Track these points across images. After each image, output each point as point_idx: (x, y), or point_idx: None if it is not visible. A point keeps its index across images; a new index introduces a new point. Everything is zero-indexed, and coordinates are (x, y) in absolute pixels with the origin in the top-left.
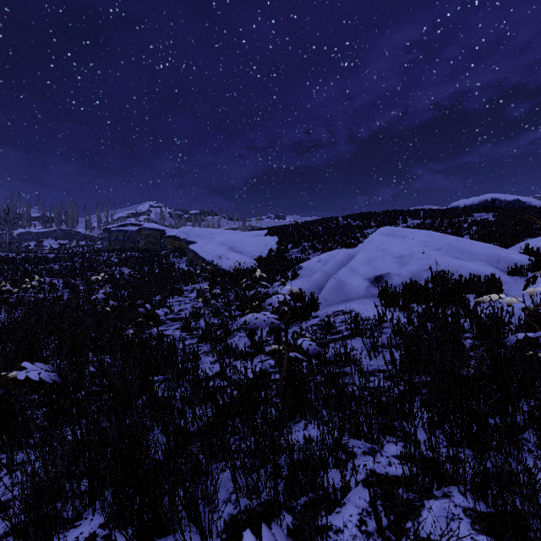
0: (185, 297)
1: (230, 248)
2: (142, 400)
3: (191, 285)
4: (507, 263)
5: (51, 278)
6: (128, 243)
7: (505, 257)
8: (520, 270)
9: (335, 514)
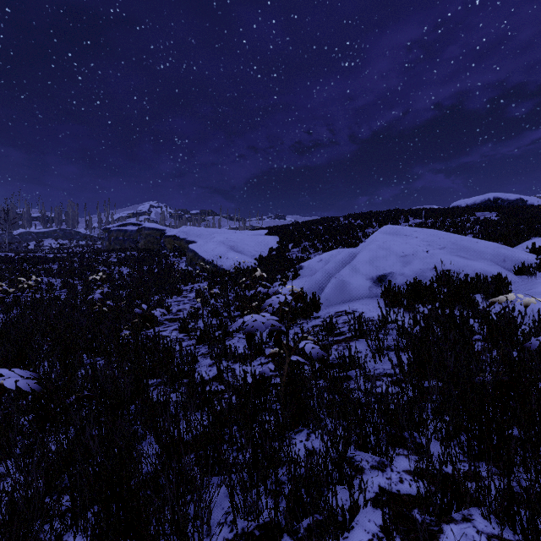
0: (184, 297)
1: (230, 247)
2: (135, 405)
3: (190, 285)
4: (514, 262)
5: (49, 278)
6: (127, 243)
7: (511, 256)
8: (528, 270)
9: (342, 540)
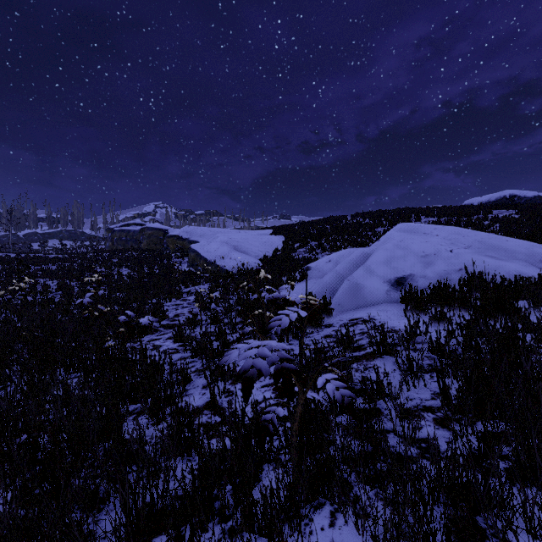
0: (183, 301)
1: (233, 247)
2: (104, 446)
3: (191, 287)
4: None
5: (46, 279)
6: (130, 243)
7: None
8: None
9: None
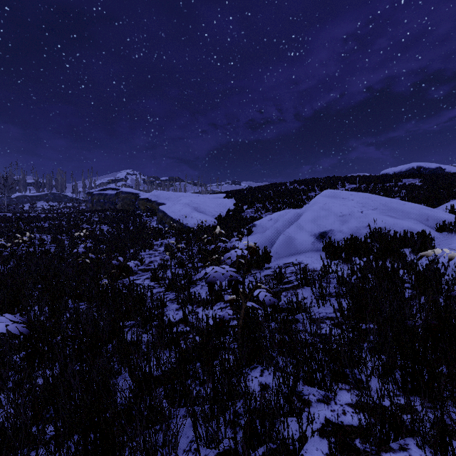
0: (155, 251)
1: (194, 208)
2: (112, 344)
3: (160, 240)
4: (436, 221)
5: (41, 234)
6: (107, 205)
7: (433, 216)
8: (448, 227)
9: None
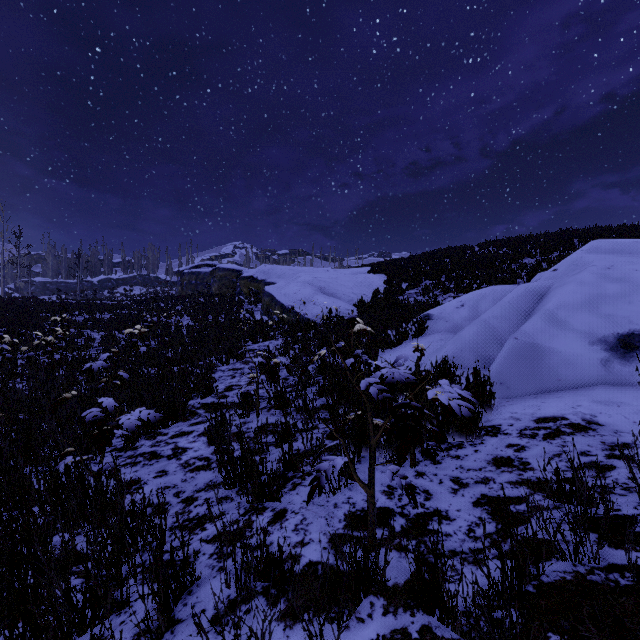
0: (244, 363)
1: (319, 289)
2: None
3: (261, 342)
4: None
5: (93, 330)
6: (200, 288)
7: None
8: None
9: None
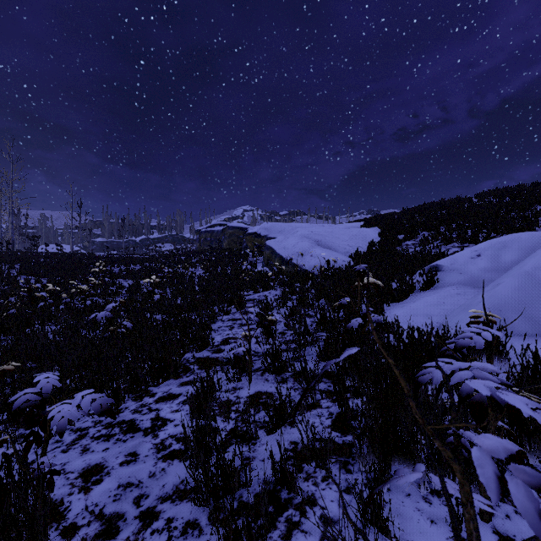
0: (243, 314)
1: (315, 242)
2: None
3: (261, 291)
4: None
5: (125, 280)
6: (214, 244)
7: None
8: None
9: None
